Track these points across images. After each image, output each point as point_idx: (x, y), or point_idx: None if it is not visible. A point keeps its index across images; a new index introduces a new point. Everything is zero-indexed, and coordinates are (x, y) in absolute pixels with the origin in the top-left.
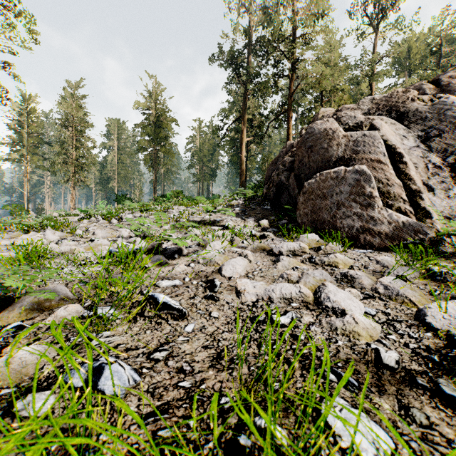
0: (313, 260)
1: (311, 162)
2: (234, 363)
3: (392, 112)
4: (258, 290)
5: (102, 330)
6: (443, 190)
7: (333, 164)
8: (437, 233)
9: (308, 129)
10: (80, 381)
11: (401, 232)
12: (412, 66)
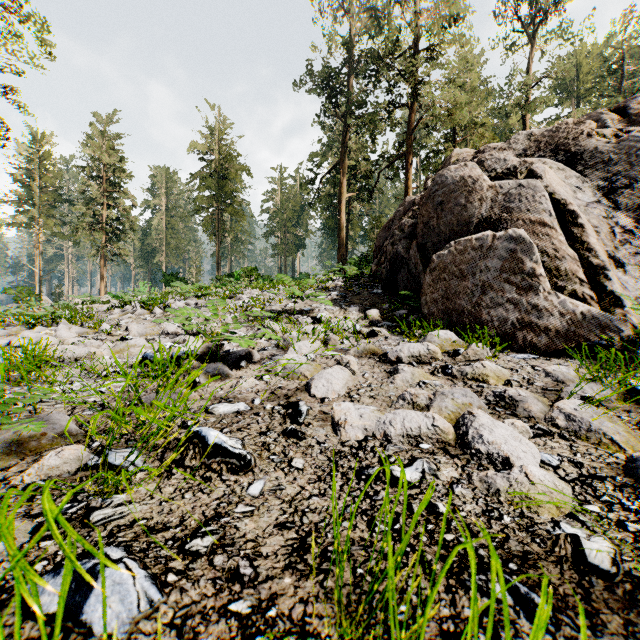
0: (449, 371)
1: (442, 225)
2: (328, 561)
3: (560, 153)
4: (366, 421)
5: (111, 493)
6: (638, 266)
7: (474, 227)
8: (636, 330)
9: (438, 177)
10: (53, 601)
11: (580, 328)
12: (581, 91)
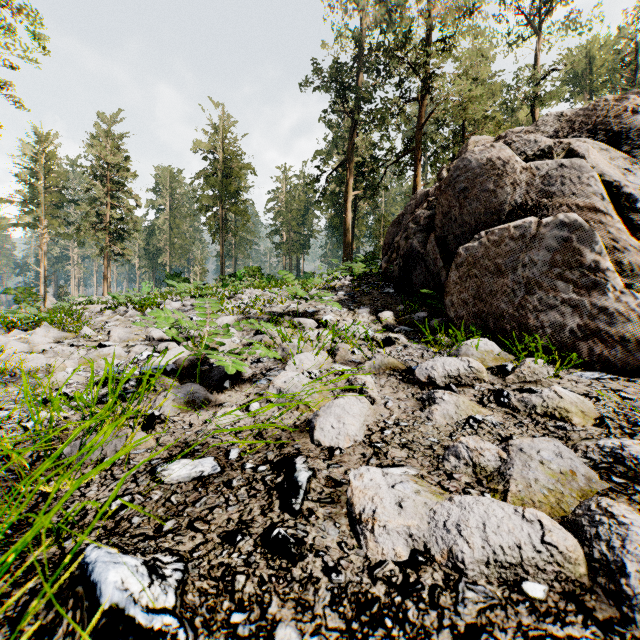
0: (506, 400)
1: (466, 214)
2: None
3: (599, 133)
4: (411, 518)
5: None
6: None
7: (506, 216)
8: None
9: (459, 161)
10: None
11: None
12: (594, 85)
